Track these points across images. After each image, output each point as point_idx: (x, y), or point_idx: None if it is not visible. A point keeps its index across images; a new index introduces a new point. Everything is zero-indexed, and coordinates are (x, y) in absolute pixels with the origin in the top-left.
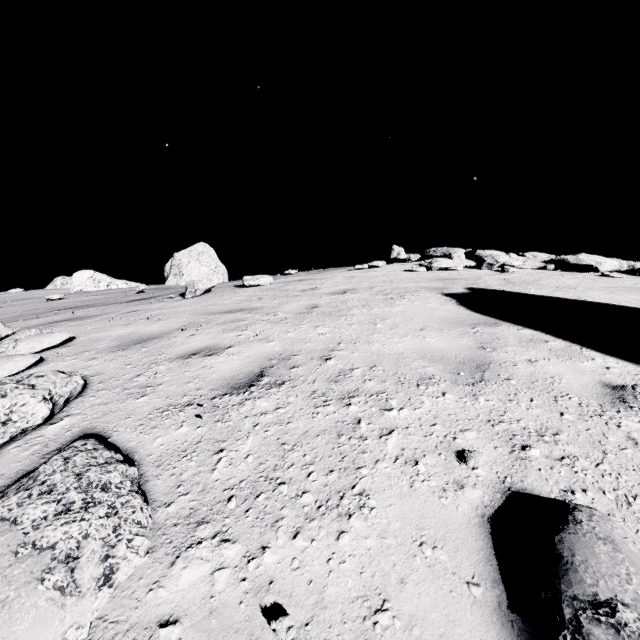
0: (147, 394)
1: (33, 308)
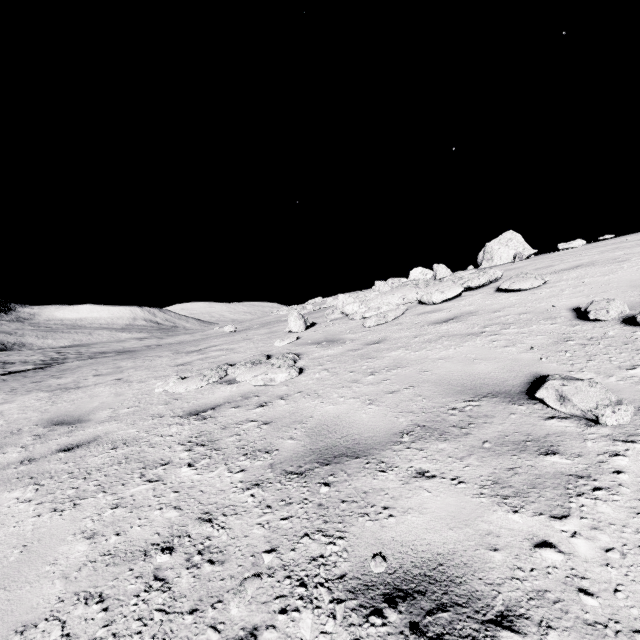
0: None
1: None
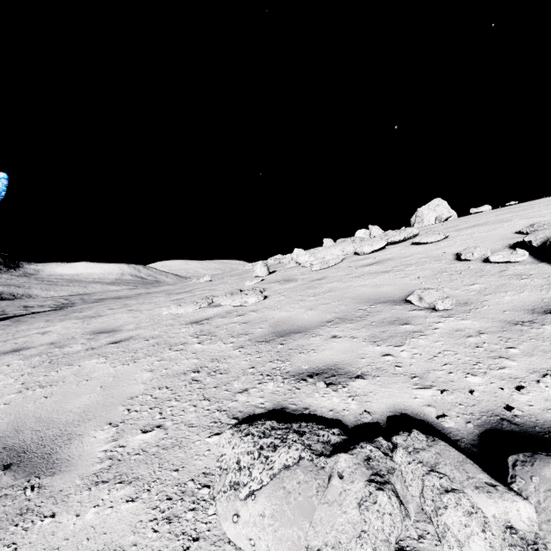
0: None
1: None
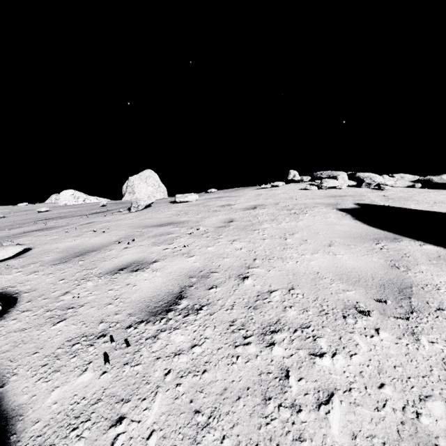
0: (65, 318)
1: (24, 218)
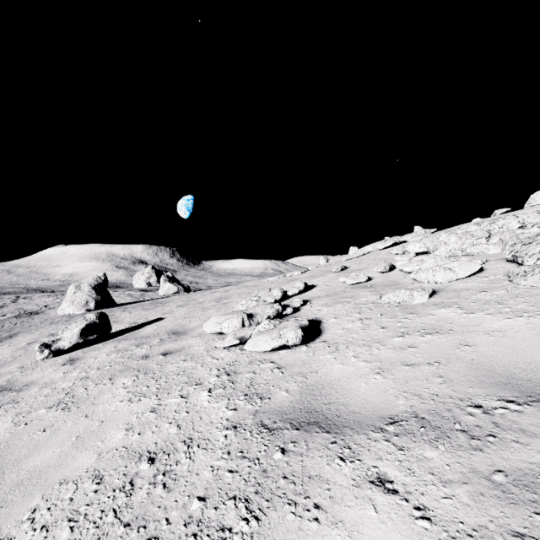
0: None
1: None
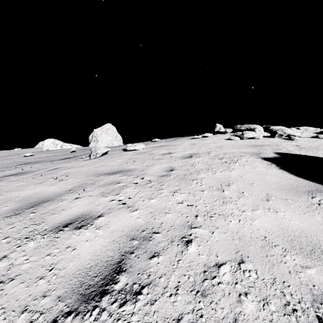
0: None
1: (11, 162)
